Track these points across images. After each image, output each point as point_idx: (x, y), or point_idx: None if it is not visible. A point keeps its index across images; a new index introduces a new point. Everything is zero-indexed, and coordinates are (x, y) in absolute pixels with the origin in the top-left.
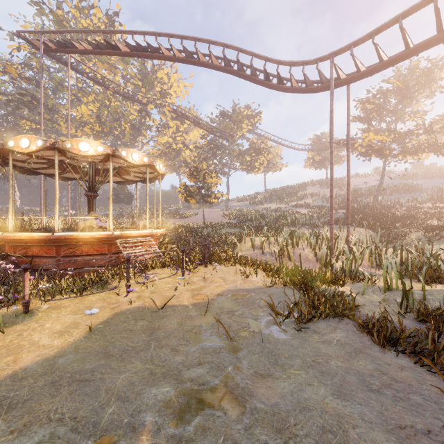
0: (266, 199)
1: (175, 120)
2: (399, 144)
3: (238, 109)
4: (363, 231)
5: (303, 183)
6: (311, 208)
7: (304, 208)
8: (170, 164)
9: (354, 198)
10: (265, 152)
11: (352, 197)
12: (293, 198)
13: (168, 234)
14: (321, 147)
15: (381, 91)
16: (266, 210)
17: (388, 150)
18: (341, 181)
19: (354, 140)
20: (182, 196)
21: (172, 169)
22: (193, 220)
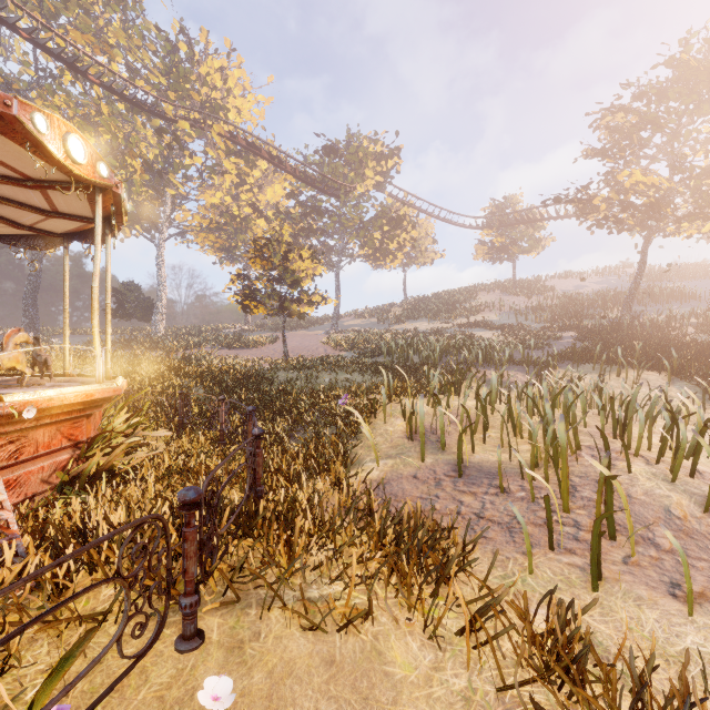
0: (407, 313)
1: (236, 158)
2: (694, 194)
3: (357, 138)
4: (656, 378)
5: (471, 287)
6: (497, 329)
7: (483, 329)
8: (228, 245)
9: (577, 311)
10: (408, 223)
11: (574, 308)
12: (459, 312)
13: (168, 390)
14: (506, 221)
15: (652, 87)
16: (410, 333)
17: (670, 208)
18: (538, 283)
19: (587, 193)
20: (237, 300)
21: (233, 256)
22: (267, 353)
